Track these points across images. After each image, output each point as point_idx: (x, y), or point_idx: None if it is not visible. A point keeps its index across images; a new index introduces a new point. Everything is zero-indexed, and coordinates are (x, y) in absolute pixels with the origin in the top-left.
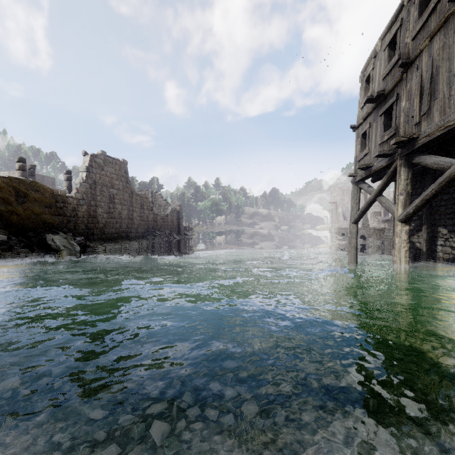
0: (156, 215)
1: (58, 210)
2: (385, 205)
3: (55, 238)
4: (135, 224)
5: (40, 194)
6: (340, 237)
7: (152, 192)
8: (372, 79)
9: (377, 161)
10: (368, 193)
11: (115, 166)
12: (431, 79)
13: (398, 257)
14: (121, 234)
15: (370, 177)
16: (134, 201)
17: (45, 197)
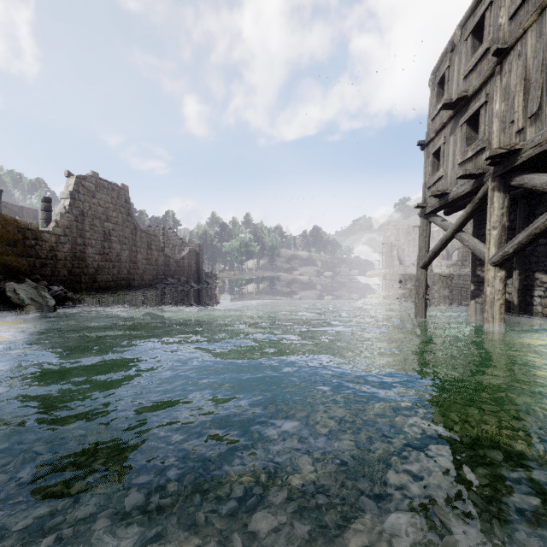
0: (169, 258)
1: (27, 250)
2: (469, 244)
3: (19, 288)
4: (140, 269)
5: None
6: (396, 285)
7: (164, 228)
8: (448, 80)
9: (457, 186)
10: (443, 228)
11: (112, 193)
12: (543, 66)
13: (490, 312)
14: (121, 282)
15: (445, 208)
16: (139, 239)
17: (8, 231)
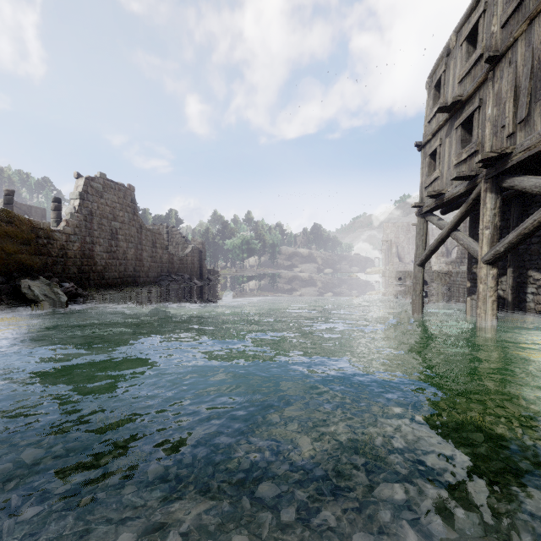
0: (172, 256)
1: (40, 248)
2: (463, 243)
3: (34, 285)
4: (145, 266)
5: (15, 227)
6: (395, 282)
7: (168, 227)
8: (444, 83)
9: (452, 187)
10: (439, 227)
11: (118, 193)
12: (531, 74)
13: (483, 309)
14: (127, 279)
15: (441, 207)
16: (144, 238)
17: (22, 231)
